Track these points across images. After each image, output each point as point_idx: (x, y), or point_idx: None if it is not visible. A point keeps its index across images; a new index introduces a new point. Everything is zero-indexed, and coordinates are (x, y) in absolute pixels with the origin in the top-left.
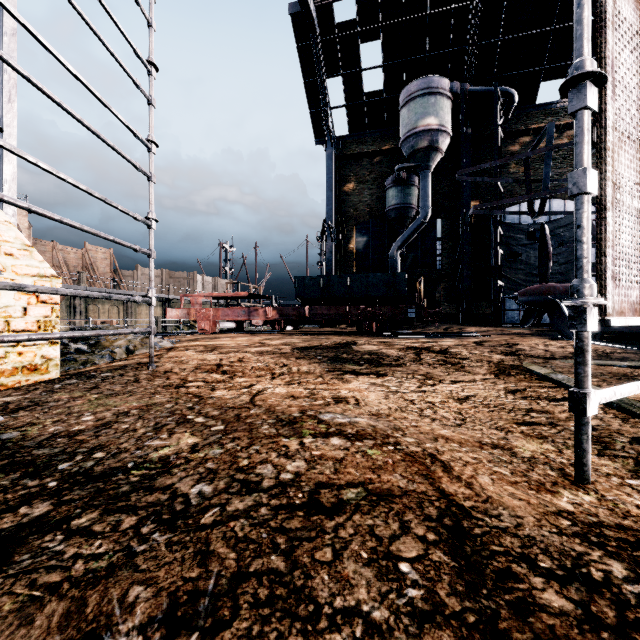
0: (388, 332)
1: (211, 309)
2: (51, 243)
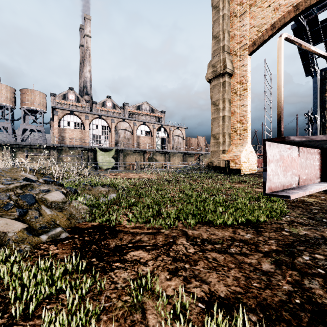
0: None
1: (260, 159)
2: (189, 137)
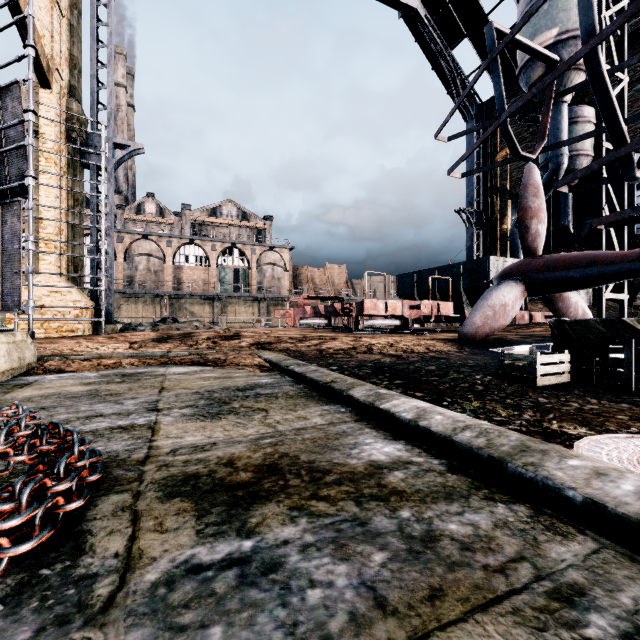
0: (407, 329)
1: (292, 309)
2: (305, 267)
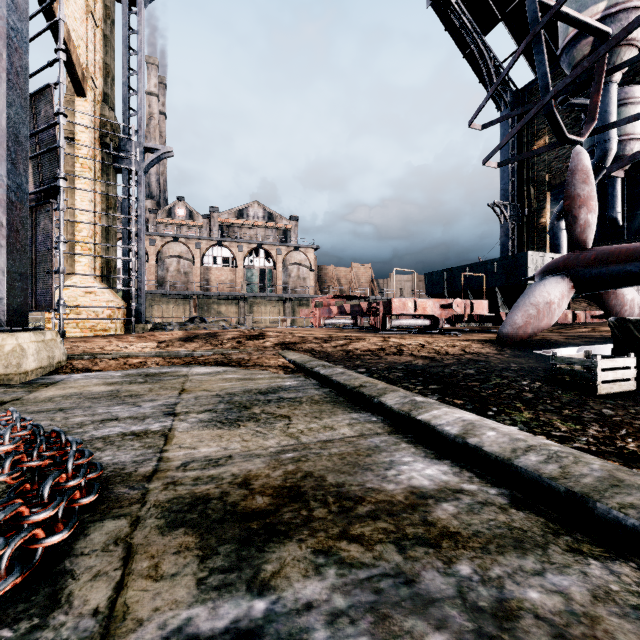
0: (437, 329)
1: (317, 309)
2: (330, 267)
